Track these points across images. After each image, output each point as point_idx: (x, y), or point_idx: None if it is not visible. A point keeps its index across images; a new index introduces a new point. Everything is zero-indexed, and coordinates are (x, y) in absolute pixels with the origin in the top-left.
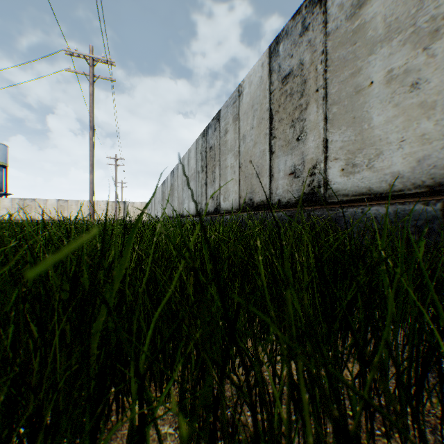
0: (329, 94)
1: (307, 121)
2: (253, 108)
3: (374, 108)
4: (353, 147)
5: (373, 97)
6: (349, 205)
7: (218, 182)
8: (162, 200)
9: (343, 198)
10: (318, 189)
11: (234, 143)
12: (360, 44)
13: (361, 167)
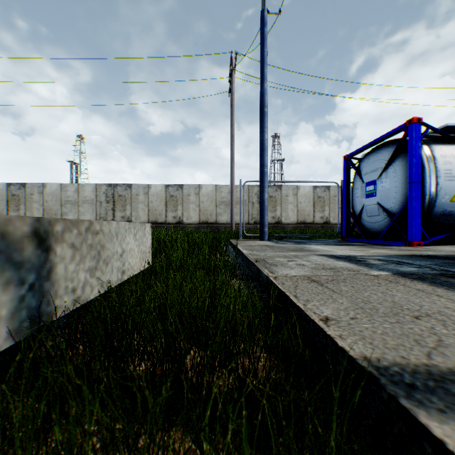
0: (27, 205)
1: (22, 207)
2: None
3: (35, 211)
4: (32, 216)
5: (35, 209)
6: None
7: None
8: None
9: None
10: None
11: None
12: (33, 200)
13: None
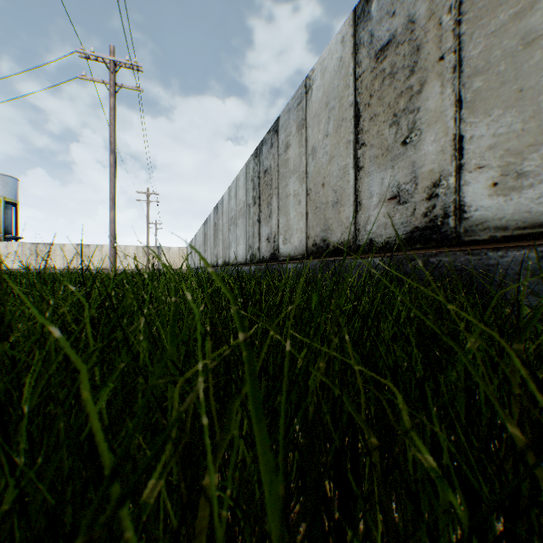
0: (465, 60)
1: (422, 112)
2: (328, 107)
3: None
4: (518, 143)
5: None
6: (512, 245)
7: (276, 217)
8: (204, 245)
9: (495, 233)
10: (444, 219)
11: (298, 161)
12: None
13: (536, 177)
